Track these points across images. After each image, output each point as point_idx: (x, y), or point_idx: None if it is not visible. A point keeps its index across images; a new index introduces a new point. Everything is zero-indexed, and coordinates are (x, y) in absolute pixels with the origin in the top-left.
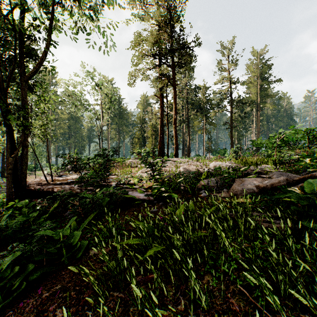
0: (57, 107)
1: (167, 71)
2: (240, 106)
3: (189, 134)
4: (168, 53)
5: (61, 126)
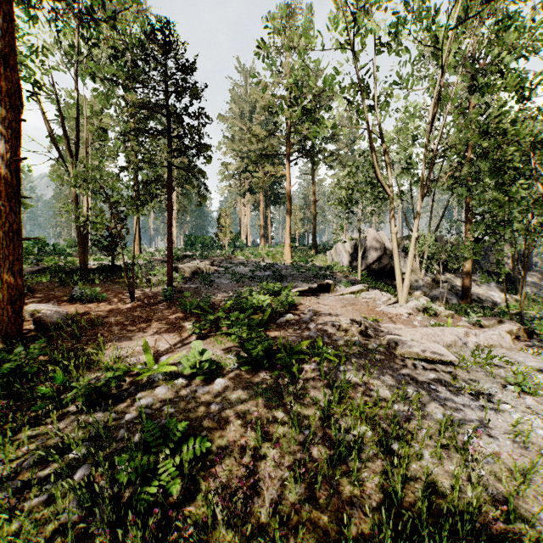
0: None
1: None
2: None
3: None
4: None
5: None
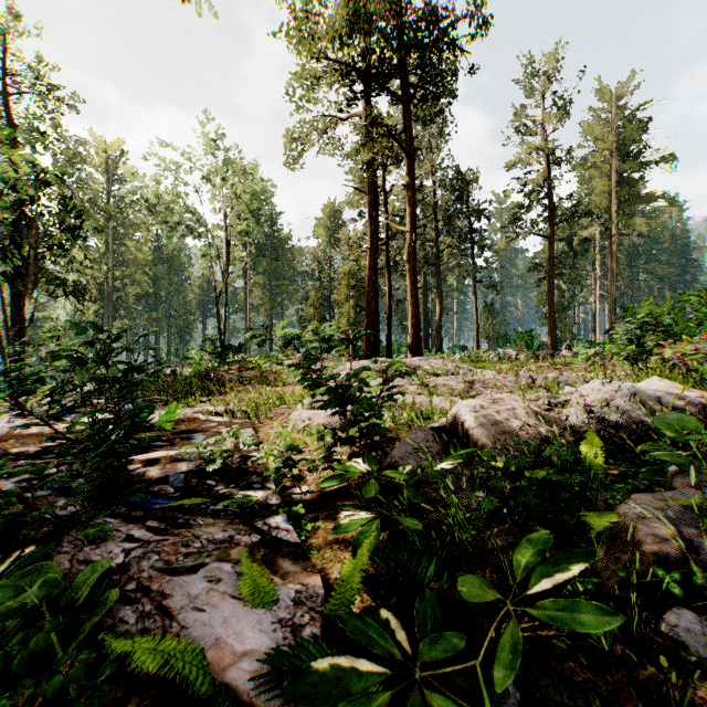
0: (127, 234)
1: (389, 118)
2: (575, 221)
3: (441, 295)
4: (392, 51)
5: (135, 278)
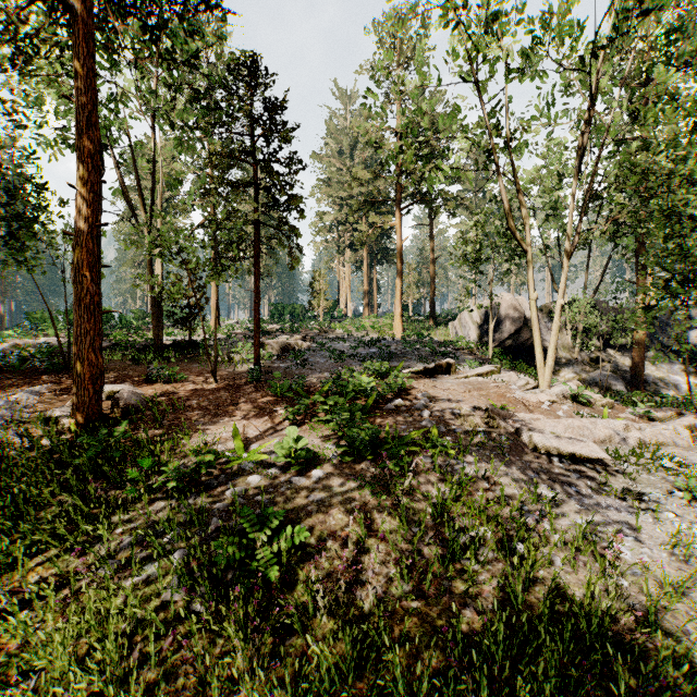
0: None
1: None
2: None
3: None
4: None
5: None
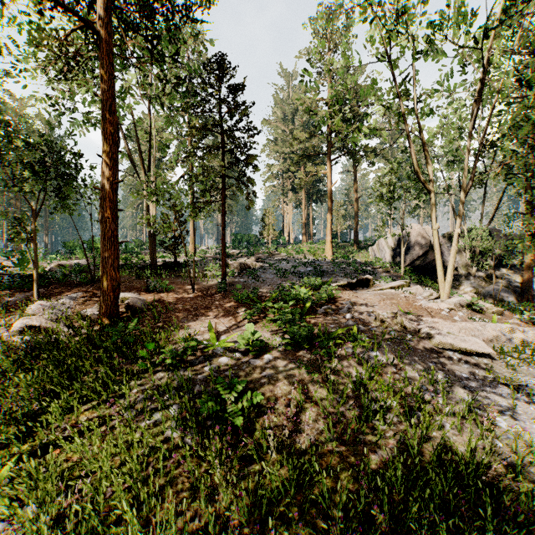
0: None
1: None
2: None
3: None
4: None
5: None
